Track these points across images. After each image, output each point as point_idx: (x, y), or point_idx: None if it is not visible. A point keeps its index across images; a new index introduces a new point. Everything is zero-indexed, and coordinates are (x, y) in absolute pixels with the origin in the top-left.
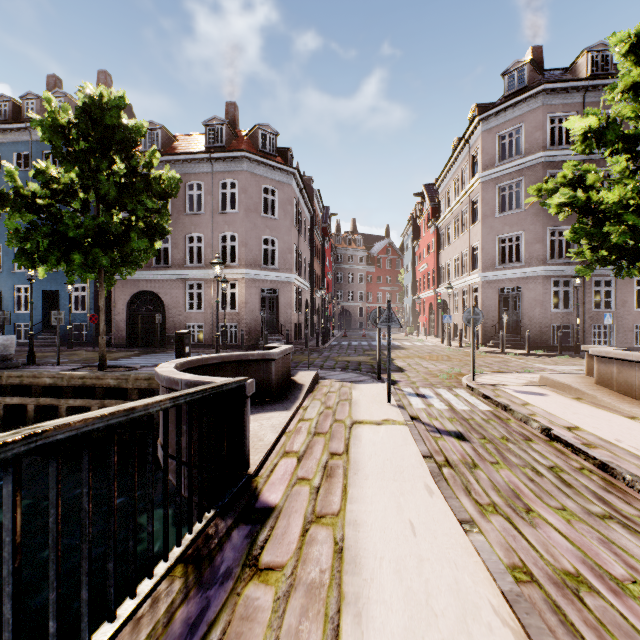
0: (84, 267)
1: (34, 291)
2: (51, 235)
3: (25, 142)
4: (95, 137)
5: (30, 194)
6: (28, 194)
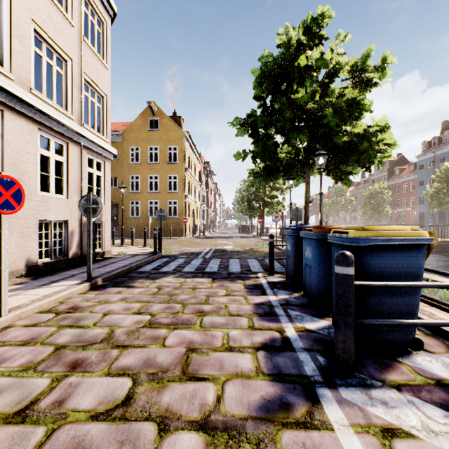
0: (444, 209)
1: (435, 212)
2: (436, 202)
3: (432, 157)
4: (448, 175)
5: (432, 192)
6: (431, 192)
